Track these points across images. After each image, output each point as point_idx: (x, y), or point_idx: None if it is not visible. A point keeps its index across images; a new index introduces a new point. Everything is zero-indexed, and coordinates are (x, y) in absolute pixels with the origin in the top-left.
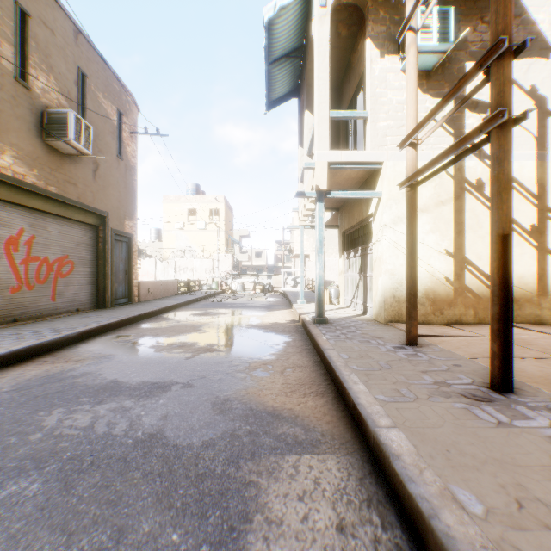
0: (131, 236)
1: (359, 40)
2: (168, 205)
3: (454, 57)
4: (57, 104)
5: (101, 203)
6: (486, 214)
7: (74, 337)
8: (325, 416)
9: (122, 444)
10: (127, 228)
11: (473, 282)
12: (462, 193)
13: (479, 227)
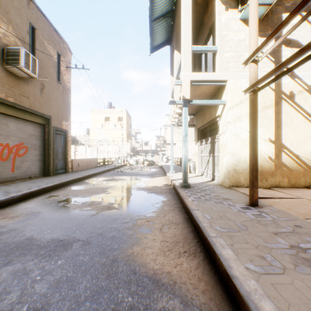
0: (66, 131)
1: (209, 5)
2: (93, 114)
3: (274, 10)
4: (14, 45)
5: (46, 110)
6: (296, 115)
7: (18, 198)
8: (199, 282)
9: None
10: (64, 126)
11: (287, 160)
12: (280, 101)
13: (291, 123)
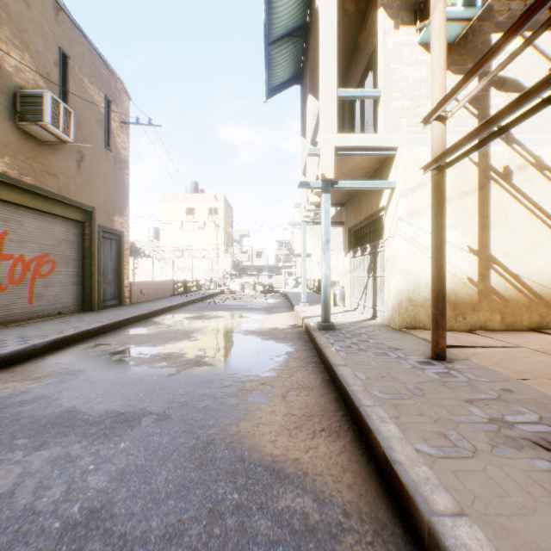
0: (121, 233)
1: (368, 16)
2: (166, 203)
3: (478, 28)
4: (33, 85)
5: (86, 197)
6: (515, 206)
7: (43, 347)
8: (344, 472)
9: (43, 532)
10: (117, 225)
11: (500, 283)
12: (487, 182)
13: (507, 221)
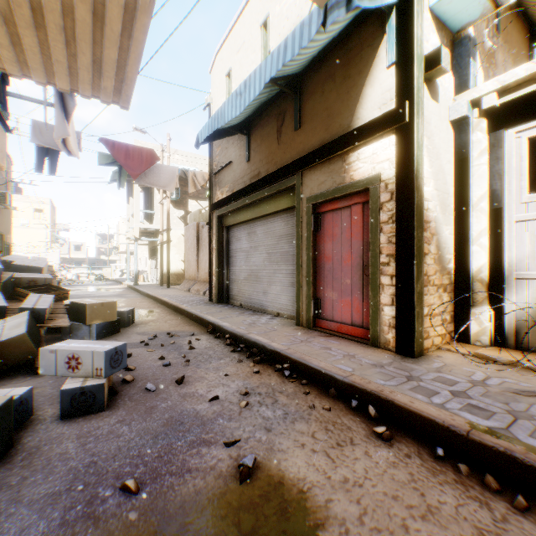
0: (11, 244)
1: None
2: None
3: (184, 197)
4: None
5: (3, 228)
6: None
7: None
8: (134, 293)
9: (97, 296)
10: (10, 239)
11: None
12: None
13: None
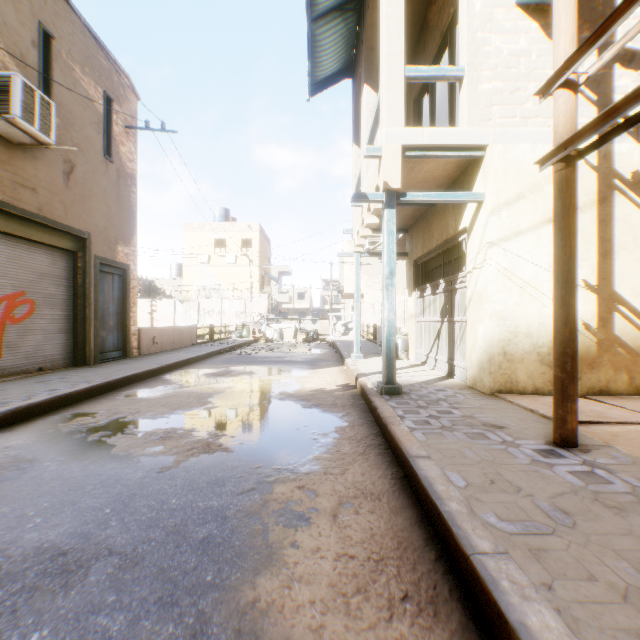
0: (127, 267)
1: None
2: (190, 234)
3: None
4: (0, 69)
5: (78, 219)
6: None
7: None
8: None
9: None
10: (121, 256)
11: (627, 331)
12: (610, 193)
13: (636, 246)
